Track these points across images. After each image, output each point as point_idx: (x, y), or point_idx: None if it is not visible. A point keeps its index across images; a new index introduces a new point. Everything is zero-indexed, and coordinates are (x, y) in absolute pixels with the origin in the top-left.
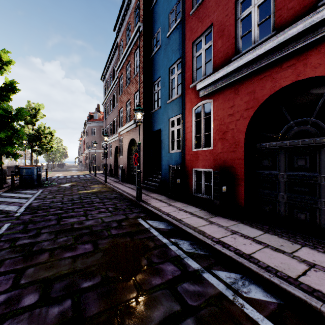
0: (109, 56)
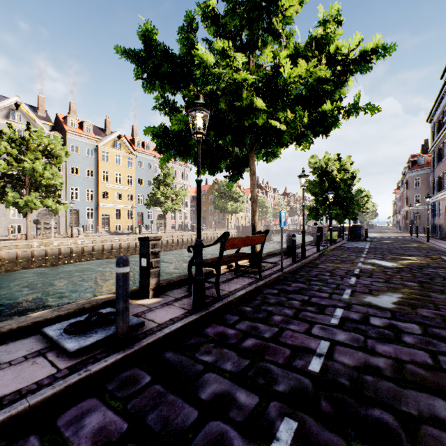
0: (437, 99)
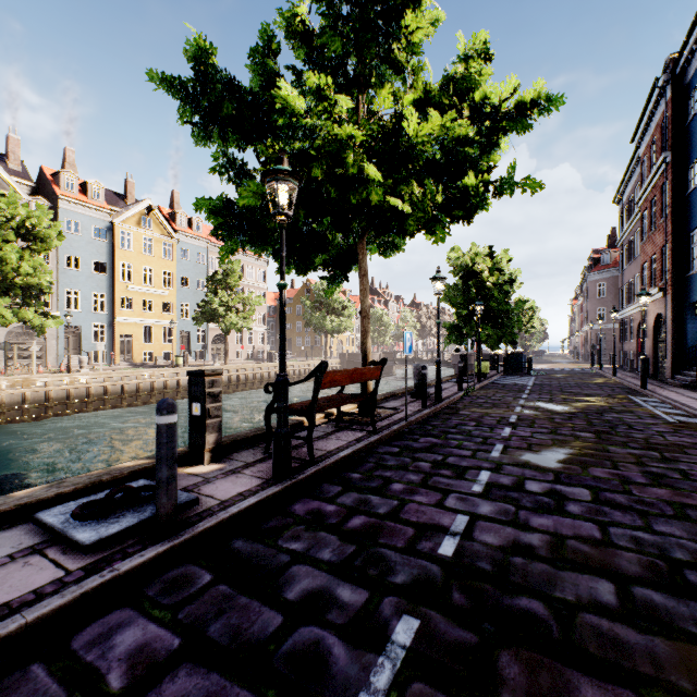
0: (627, 171)
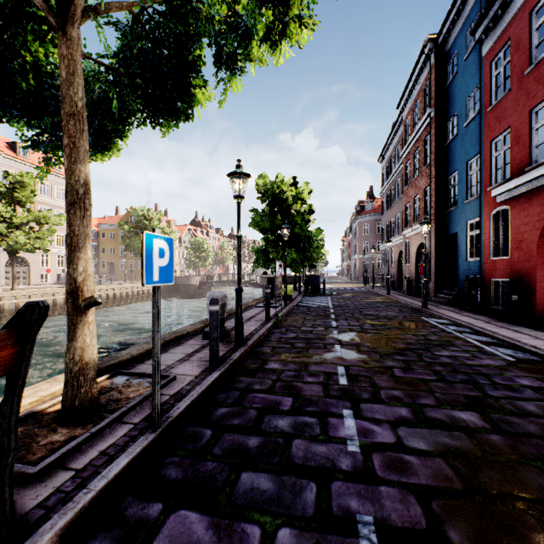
0: (391, 134)
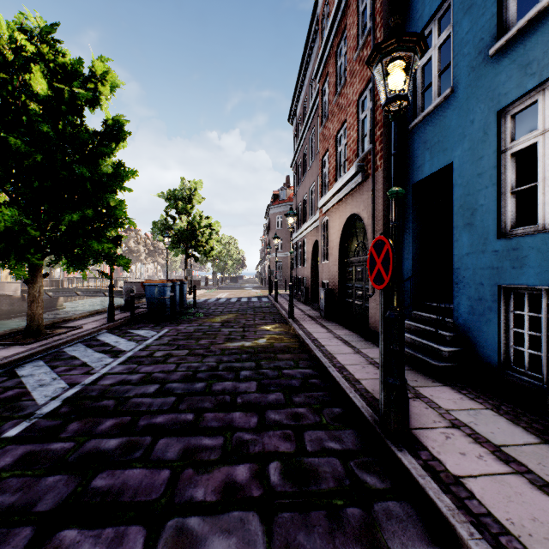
0: (302, 63)
